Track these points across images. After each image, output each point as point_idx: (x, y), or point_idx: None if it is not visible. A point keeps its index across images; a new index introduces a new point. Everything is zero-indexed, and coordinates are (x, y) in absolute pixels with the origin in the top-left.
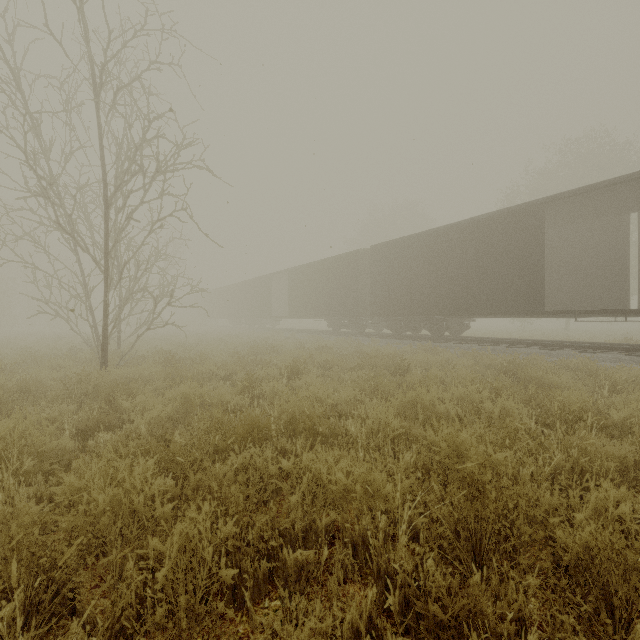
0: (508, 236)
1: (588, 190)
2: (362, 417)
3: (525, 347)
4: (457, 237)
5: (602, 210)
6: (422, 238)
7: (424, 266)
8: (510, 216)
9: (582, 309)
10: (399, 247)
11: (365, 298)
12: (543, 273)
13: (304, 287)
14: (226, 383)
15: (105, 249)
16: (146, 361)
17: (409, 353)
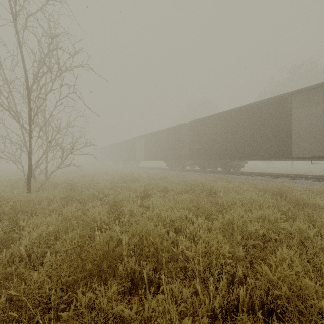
0: (269, 114)
1: (319, 86)
2: (192, 234)
3: (278, 178)
4: (239, 115)
5: (322, 99)
6: (218, 116)
7: (219, 132)
8: (270, 102)
9: (310, 156)
10: (205, 122)
11: (186, 150)
12: (291, 135)
13: (153, 144)
14: (102, 202)
15: (29, 119)
16: (58, 187)
17: (212, 181)
